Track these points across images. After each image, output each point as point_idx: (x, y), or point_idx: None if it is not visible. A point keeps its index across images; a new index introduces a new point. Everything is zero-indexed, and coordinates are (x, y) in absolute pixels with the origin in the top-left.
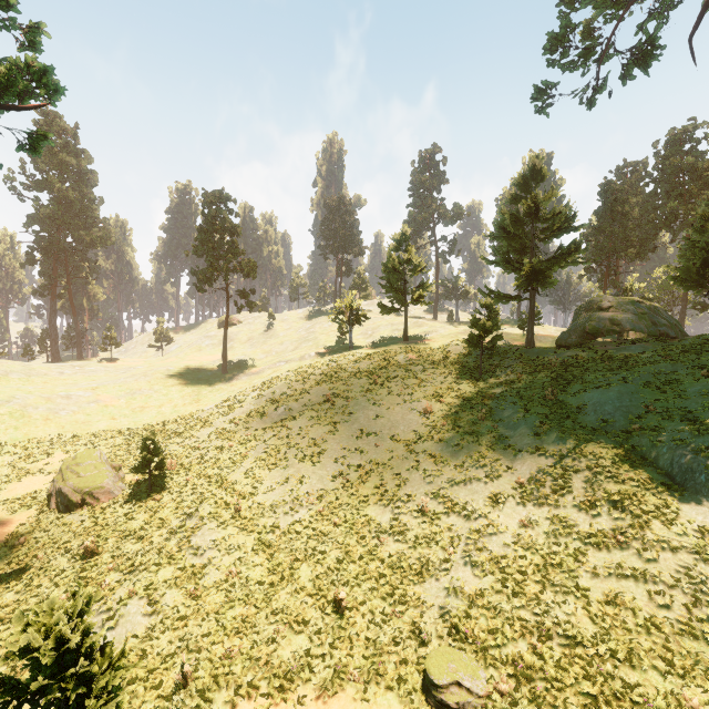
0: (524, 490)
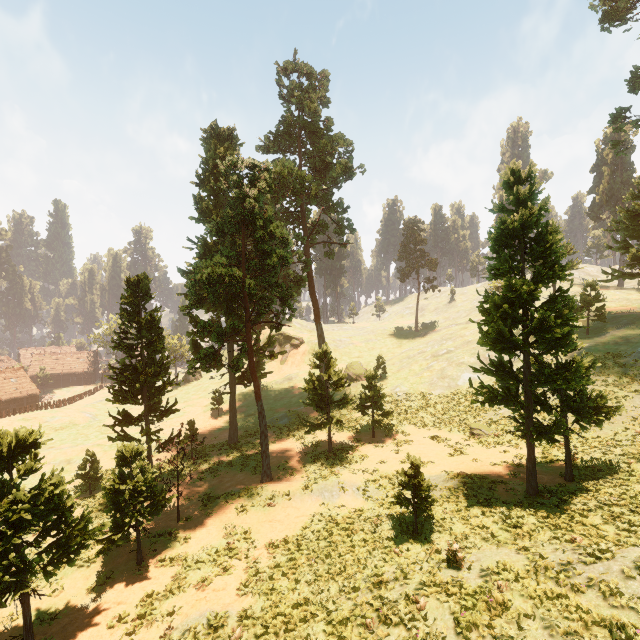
0: None
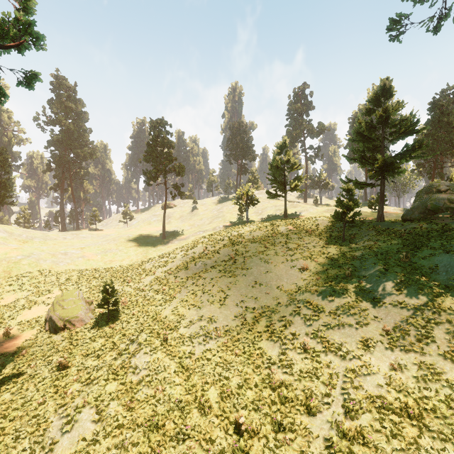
0: (390, 336)
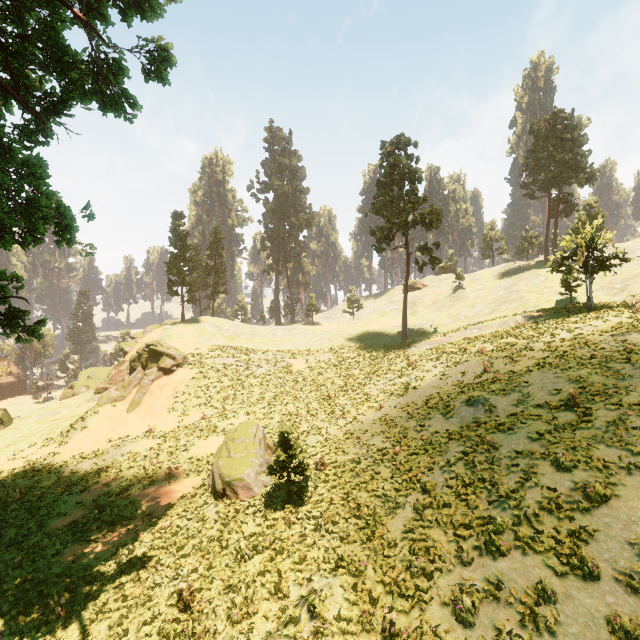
0: None
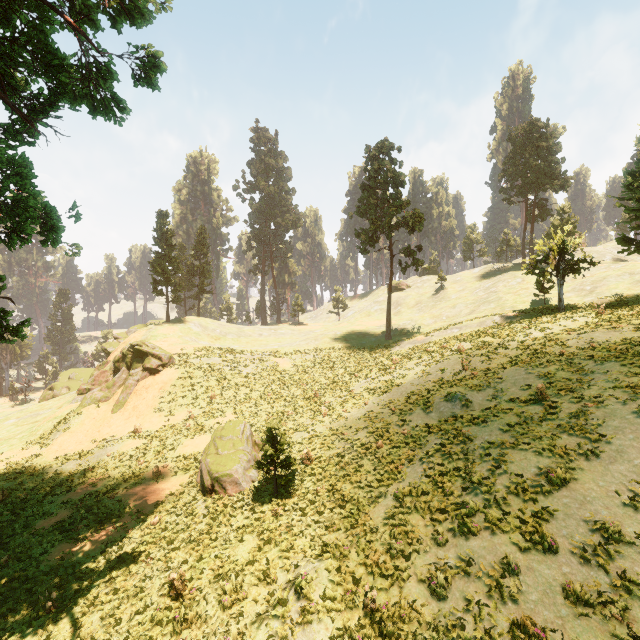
0: None
